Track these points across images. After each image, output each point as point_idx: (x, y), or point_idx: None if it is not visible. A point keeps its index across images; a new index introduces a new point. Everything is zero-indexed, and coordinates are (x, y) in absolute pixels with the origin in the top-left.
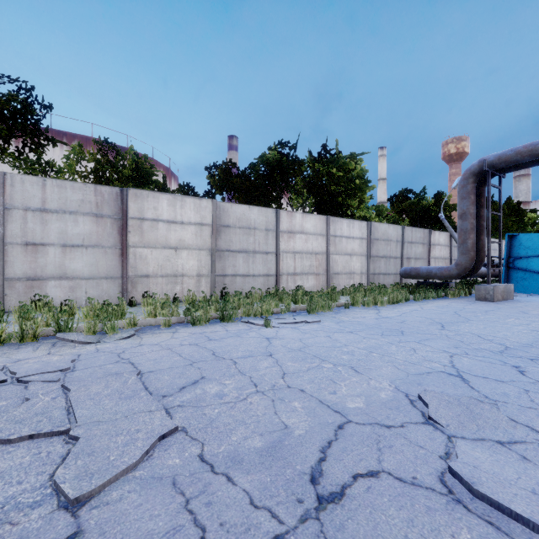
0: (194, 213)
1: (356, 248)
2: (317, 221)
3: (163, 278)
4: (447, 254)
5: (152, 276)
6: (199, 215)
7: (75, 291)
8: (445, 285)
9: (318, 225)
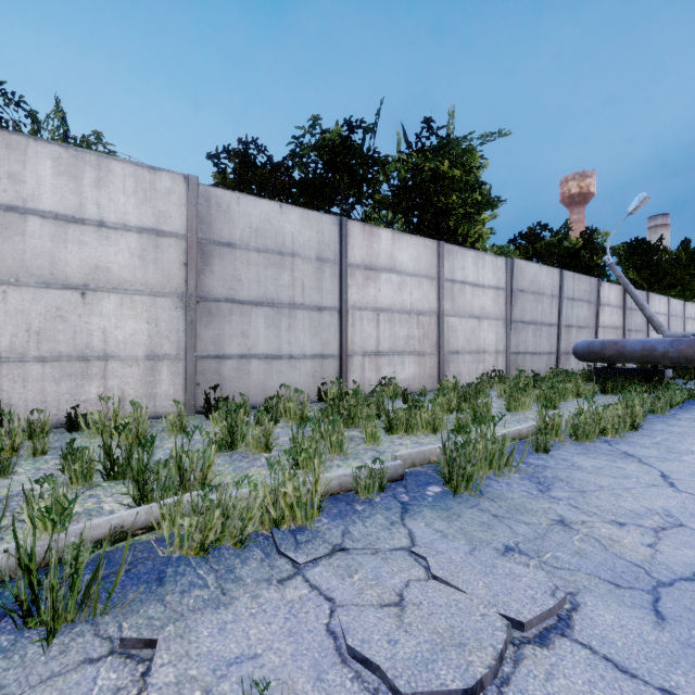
0: (135, 203)
1: (488, 305)
2: (421, 250)
3: (46, 364)
4: (619, 321)
5: (10, 360)
6: (150, 208)
7: None
8: (662, 373)
9: (423, 257)
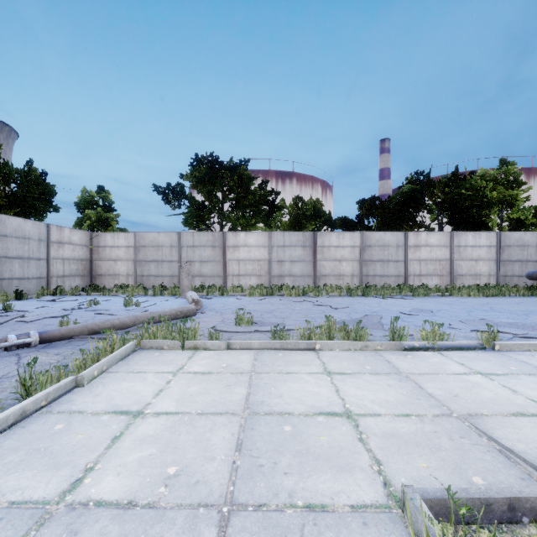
0: (349, 241)
1: (483, 254)
2: (441, 236)
3: (333, 276)
4: None
5: (328, 275)
6: (352, 241)
7: (295, 282)
8: None
9: (442, 239)
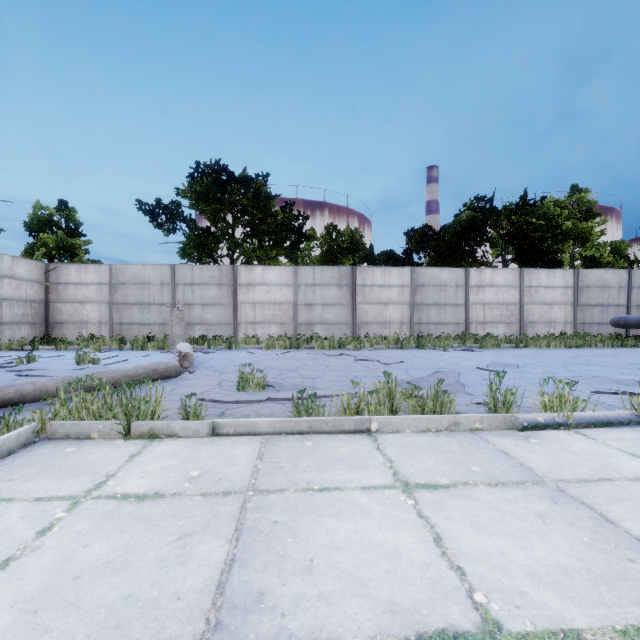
0: (397, 278)
1: (558, 297)
2: (509, 275)
3: (377, 324)
4: None
5: (370, 323)
6: (401, 279)
7: (328, 332)
8: None
9: (510, 278)
